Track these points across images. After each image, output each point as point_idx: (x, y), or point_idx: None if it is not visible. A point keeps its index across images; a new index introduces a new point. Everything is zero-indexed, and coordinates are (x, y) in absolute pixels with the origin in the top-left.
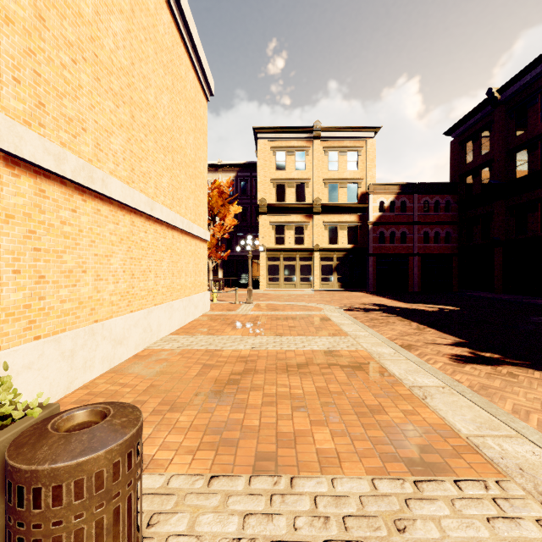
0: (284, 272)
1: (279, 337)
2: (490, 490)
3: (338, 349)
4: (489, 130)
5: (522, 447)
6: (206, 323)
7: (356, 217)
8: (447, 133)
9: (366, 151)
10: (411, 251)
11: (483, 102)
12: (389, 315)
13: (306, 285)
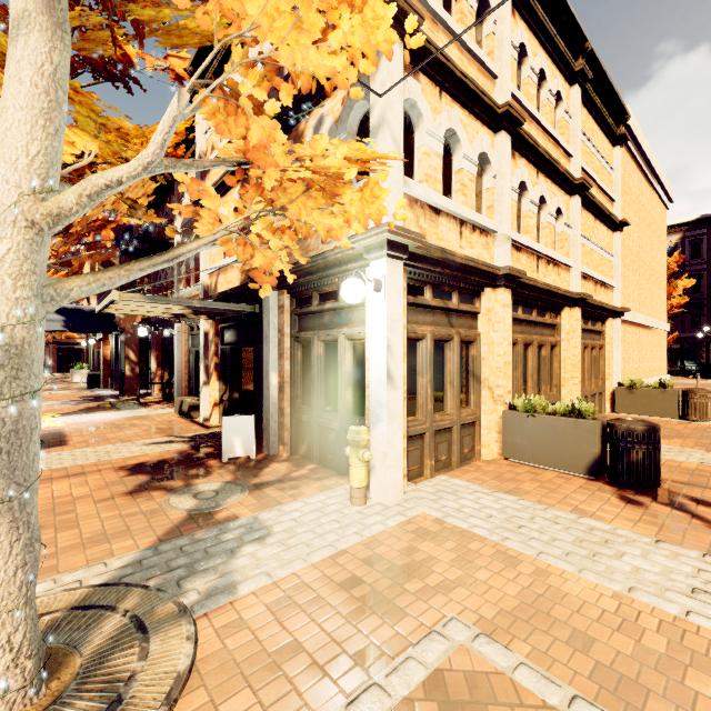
0: None
1: None
2: None
3: None
4: None
5: None
6: None
7: None
8: None
9: None
10: None
11: None
12: None
13: None
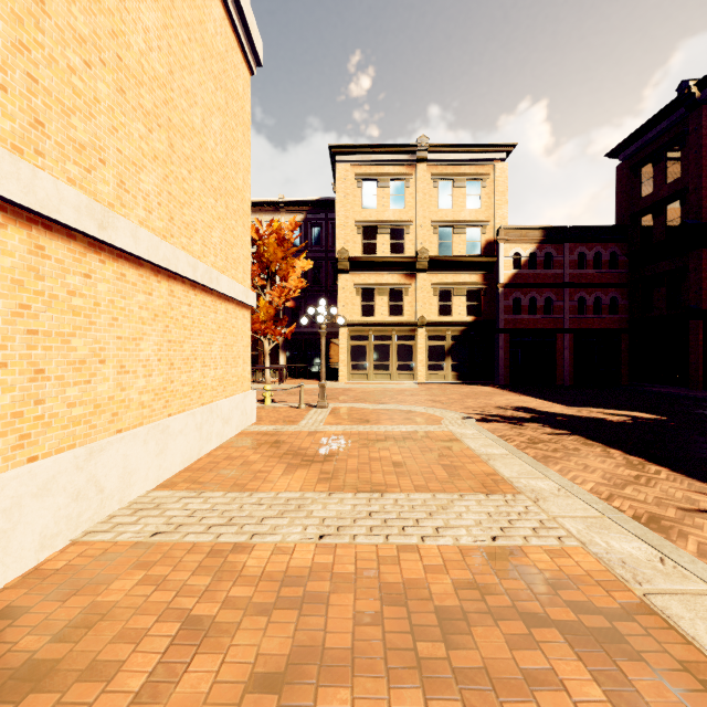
0: (375, 356)
1: (377, 497)
2: None
3: (518, 542)
4: (681, 146)
5: None
6: (239, 455)
7: (478, 276)
8: (611, 154)
9: (493, 180)
10: (559, 326)
11: (671, 103)
12: (558, 431)
13: (406, 376)
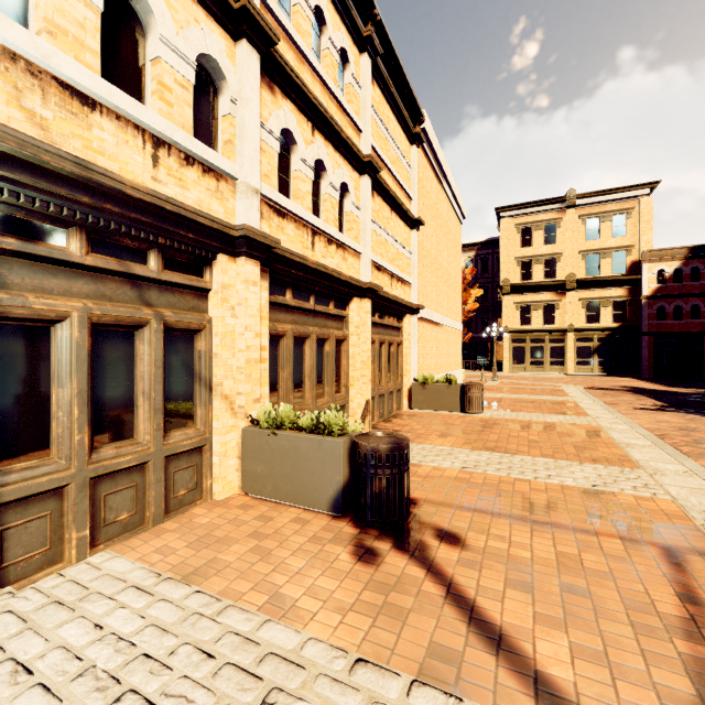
0: (531, 354)
1: (518, 395)
2: (580, 417)
3: (556, 399)
4: None
5: (607, 416)
6: None
7: (624, 290)
8: None
9: (638, 212)
10: None
11: None
12: (629, 393)
13: (557, 369)
